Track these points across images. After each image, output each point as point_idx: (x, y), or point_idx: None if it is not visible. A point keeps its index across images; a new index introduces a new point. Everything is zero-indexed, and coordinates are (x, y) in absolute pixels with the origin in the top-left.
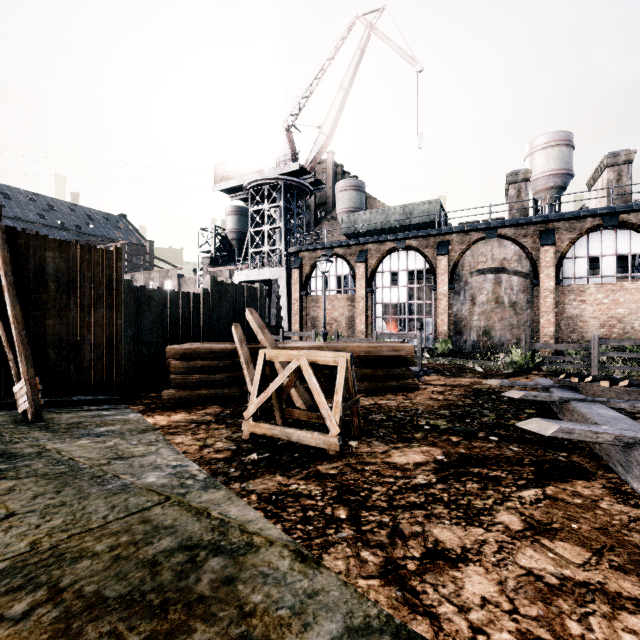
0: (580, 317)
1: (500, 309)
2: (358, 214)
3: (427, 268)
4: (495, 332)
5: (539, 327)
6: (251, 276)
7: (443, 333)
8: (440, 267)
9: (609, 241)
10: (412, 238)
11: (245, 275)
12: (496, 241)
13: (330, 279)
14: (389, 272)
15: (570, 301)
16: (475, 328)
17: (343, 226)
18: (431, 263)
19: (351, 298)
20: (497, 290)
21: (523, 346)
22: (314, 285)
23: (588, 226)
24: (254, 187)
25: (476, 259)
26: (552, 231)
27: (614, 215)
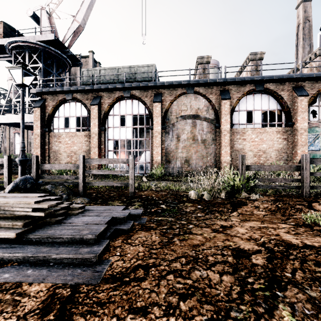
0: (243, 150)
1: (195, 144)
2: (95, 69)
3: (146, 113)
4: (192, 161)
5: (220, 157)
6: (11, 119)
7: (158, 162)
8: (156, 111)
9: (258, 101)
10: (135, 89)
11: (6, 118)
12: (193, 96)
13: (71, 119)
14: (118, 115)
15: (237, 139)
16: (179, 158)
17: (83, 78)
18: (149, 109)
19: (88, 135)
20: (194, 131)
21: (239, 168)
22: (57, 124)
23: (247, 89)
24: (16, 49)
25: (180, 108)
26: (227, 91)
27: (262, 83)
